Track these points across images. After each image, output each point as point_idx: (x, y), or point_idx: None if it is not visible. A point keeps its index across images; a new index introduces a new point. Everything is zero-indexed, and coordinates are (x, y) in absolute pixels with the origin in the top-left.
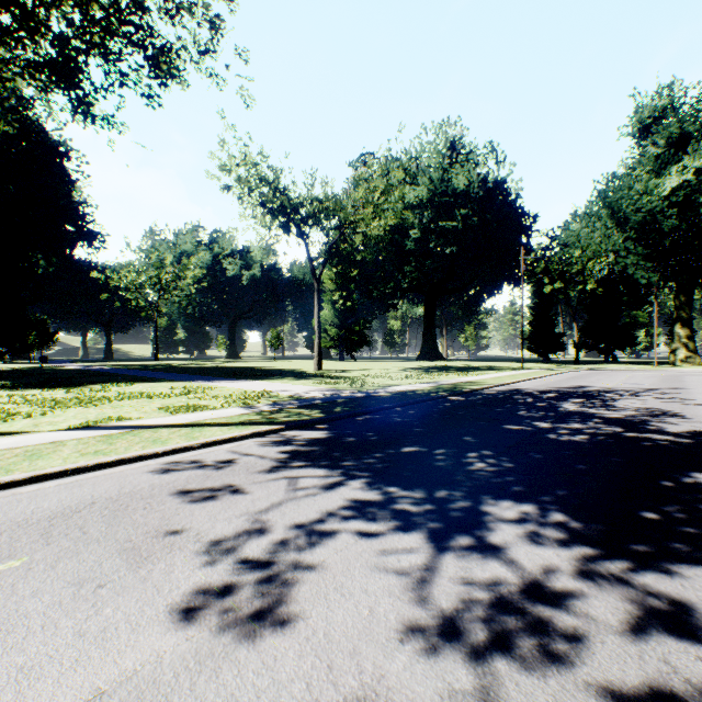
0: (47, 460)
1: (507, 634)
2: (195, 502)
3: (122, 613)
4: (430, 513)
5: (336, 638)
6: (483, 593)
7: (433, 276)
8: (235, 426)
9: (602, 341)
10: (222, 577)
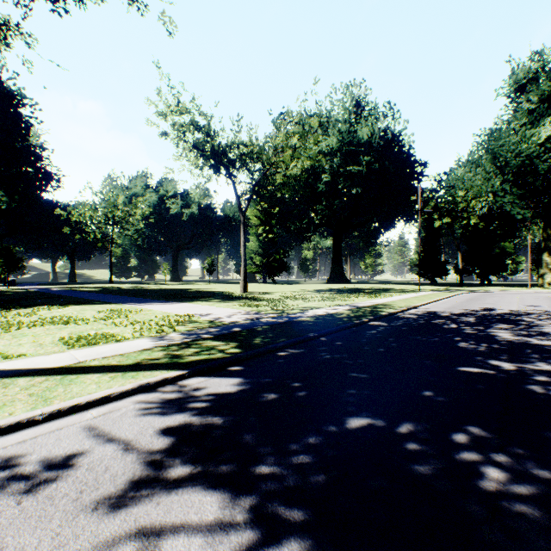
0: None
1: None
2: None
3: None
4: None
5: None
6: None
7: (341, 214)
8: (122, 372)
9: (479, 267)
10: None
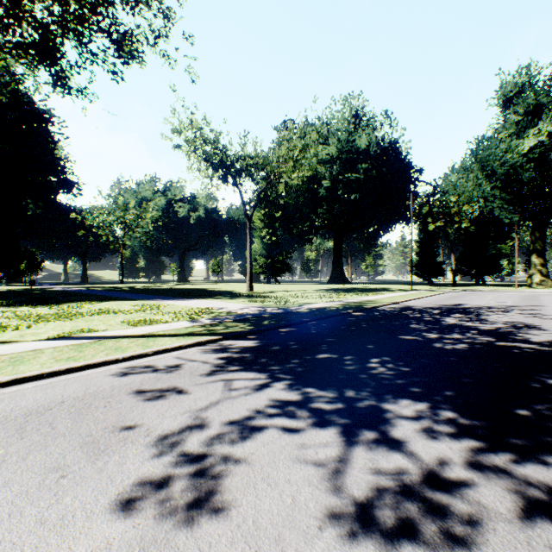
0: (28, 365)
1: (411, 521)
2: (147, 401)
3: (79, 502)
4: (342, 411)
5: (263, 526)
6: (388, 483)
7: (341, 217)
8: (182, 336)
9: (474, 268)
10: (166, 468)
